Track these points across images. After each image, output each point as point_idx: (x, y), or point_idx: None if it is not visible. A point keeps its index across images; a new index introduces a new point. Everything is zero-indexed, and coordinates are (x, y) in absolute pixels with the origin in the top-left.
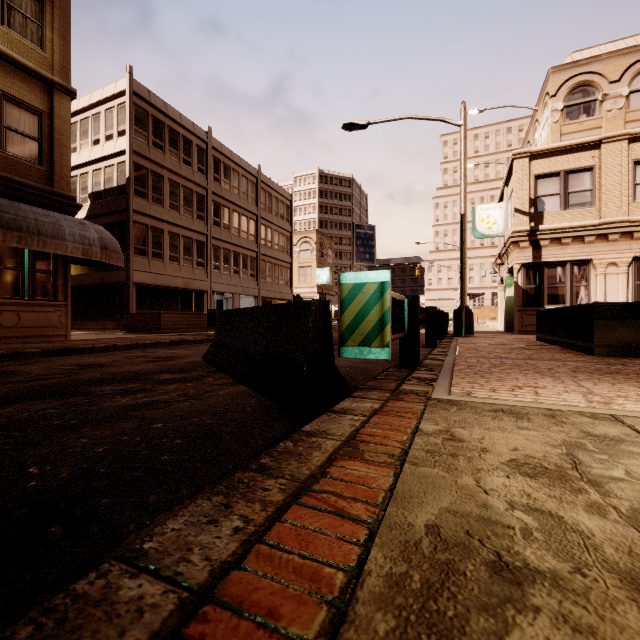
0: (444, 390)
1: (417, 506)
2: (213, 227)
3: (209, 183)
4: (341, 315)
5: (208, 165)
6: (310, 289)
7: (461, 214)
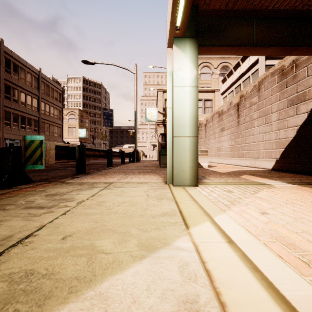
0: (74, 180)
1: None
2: (5, 99)
3: (1, 73)
4: (25, 152)
5: (0, 61)
6: (75, 139)
7: (135, 111)
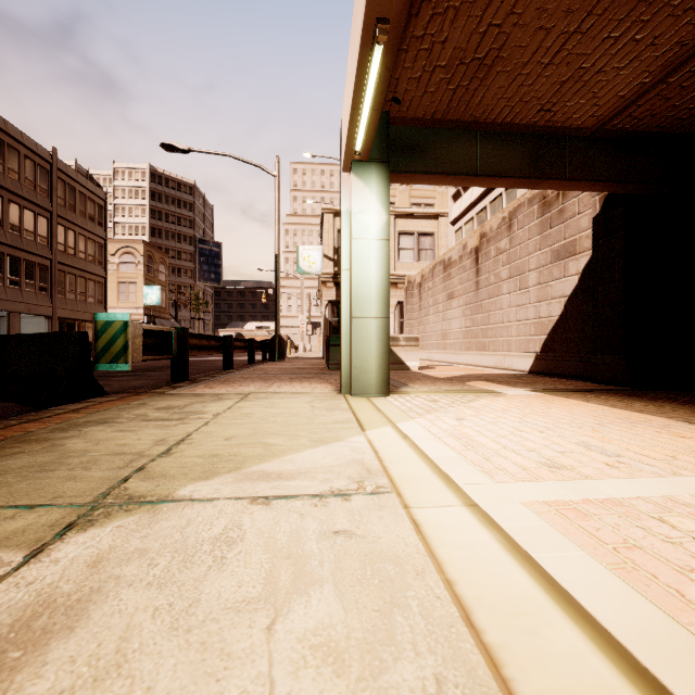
0: (179, 390)
1: (89, 419)
2: None
3: None
4: (96, 342)
5: None
6: (135, 310)
7: (276, 254)
